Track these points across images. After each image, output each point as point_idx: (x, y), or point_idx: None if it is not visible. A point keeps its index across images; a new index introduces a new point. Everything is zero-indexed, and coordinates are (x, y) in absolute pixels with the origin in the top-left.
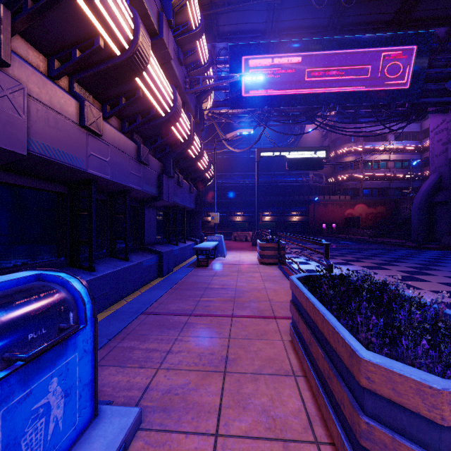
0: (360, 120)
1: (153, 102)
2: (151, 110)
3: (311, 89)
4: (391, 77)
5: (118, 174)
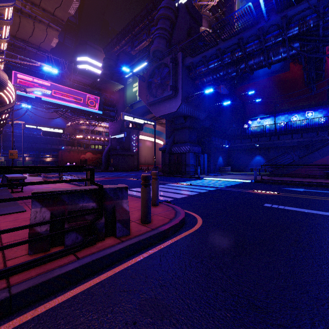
0: (81, 117)
1: None
2: None
3: (55, 99)
4: (91, 105)
5: None
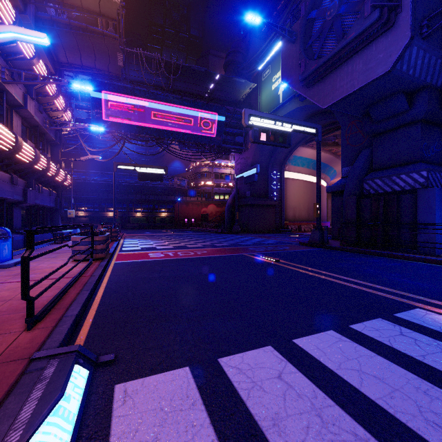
0: (193, 150)
1: (23, 159)
2: (21, 161)
3: (156, 125)
4: (205, 128)
5: (1, 192)
